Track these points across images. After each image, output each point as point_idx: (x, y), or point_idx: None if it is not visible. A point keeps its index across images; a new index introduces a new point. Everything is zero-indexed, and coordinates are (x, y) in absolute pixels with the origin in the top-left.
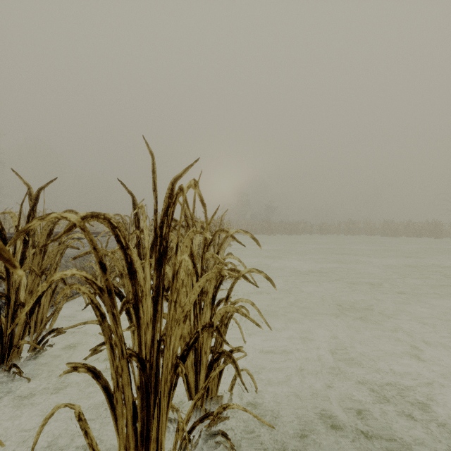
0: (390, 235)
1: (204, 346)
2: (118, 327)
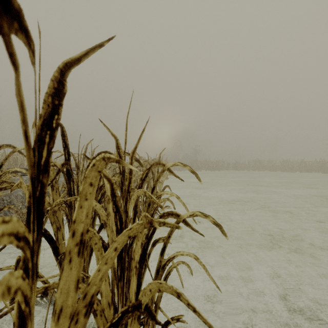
0: (287, 171)
1: None
2: None
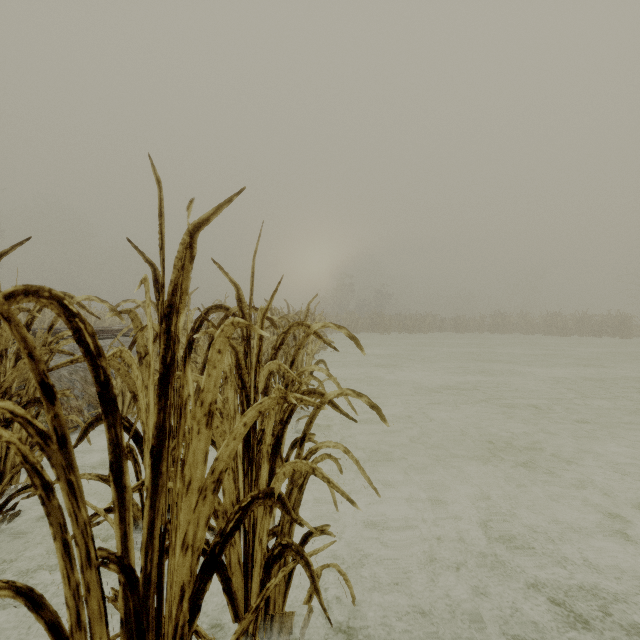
0: (555, 334)
1: (259, 529)
2: (79, 507)
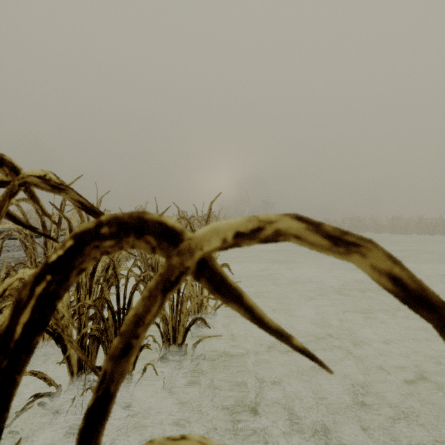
0: (399, 233)
1: None
2: None
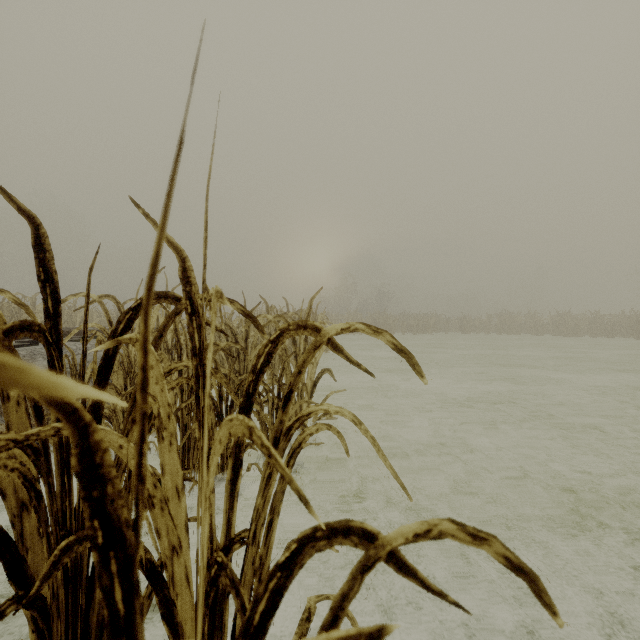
0: (566, 334)
1: None
2: None
